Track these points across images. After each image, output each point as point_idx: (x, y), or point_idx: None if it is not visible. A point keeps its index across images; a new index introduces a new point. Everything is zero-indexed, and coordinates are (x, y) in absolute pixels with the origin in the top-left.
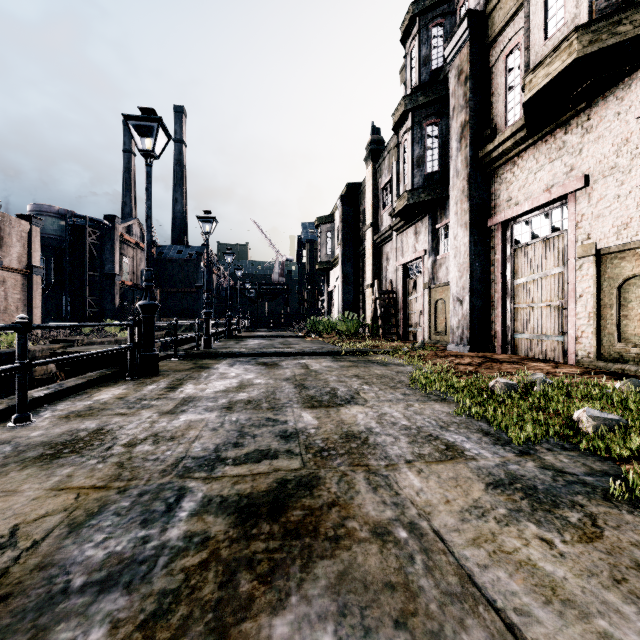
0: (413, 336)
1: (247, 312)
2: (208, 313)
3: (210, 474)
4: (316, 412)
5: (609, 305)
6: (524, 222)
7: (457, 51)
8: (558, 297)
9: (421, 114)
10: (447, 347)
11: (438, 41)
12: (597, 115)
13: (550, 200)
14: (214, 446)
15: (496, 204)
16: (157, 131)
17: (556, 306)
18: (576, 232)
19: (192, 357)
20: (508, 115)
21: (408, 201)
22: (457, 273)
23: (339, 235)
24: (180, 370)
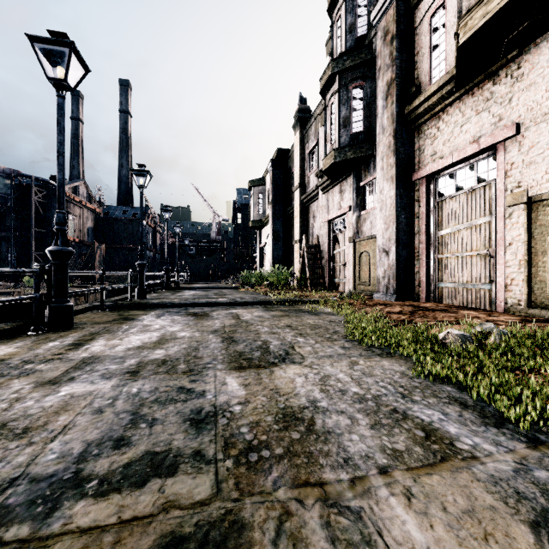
0: (338, 286)
1: (186, 266)
2: (142, 264)
3: (38, 529)
4: (244, 376)
5: (541, 252)
6: (448, 175)
7: (383, 13)
8: (484, 246)
9: (347, 77)
10: (373, 296)
11: (363, 10)
12: (529, 62)
13: (478, 151)
14: (82, 447)
15: (420, 159)
16: (69, 57)
17: (482, 255)
18: (505, 181)
19: (121, 308)
20: (432, 73)
21: (335, 159)
22: (383, 225)
23: (270, 196)
24: (100, 322)
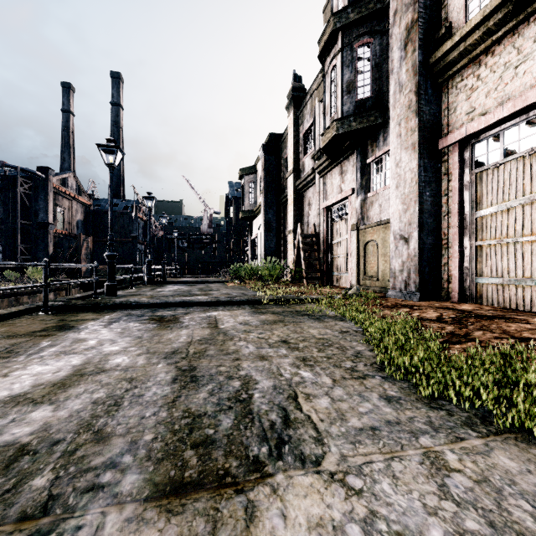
0: (338, 281)
1: (175, 259)
2: (111, 256)
3: None
4: None
5: None
6: (491, 138)
7: None
8: None
9: (352, 34)
10: (387, 294)
11: None
12: None
13: None
14: None
15: (450, 120)
16: None
17: None
18: None
19: (72, 309)
20: (469, 7)
21: (337, 131)
22: (400, 206)
23: (261, 183)
24: (17, 334)
